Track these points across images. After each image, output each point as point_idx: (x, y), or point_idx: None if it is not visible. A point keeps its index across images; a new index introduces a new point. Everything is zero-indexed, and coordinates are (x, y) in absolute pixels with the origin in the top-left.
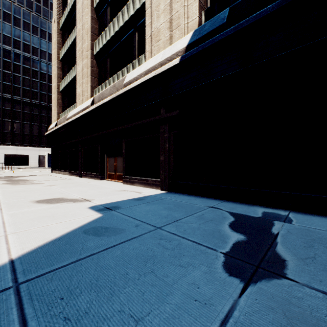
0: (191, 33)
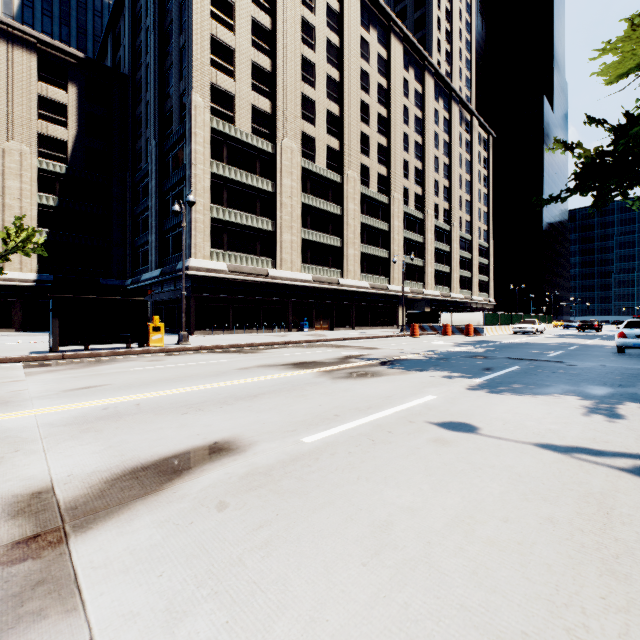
0: (37, 275)
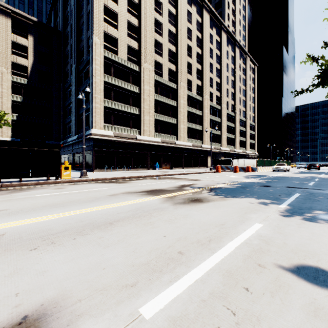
0: (10, 139)
